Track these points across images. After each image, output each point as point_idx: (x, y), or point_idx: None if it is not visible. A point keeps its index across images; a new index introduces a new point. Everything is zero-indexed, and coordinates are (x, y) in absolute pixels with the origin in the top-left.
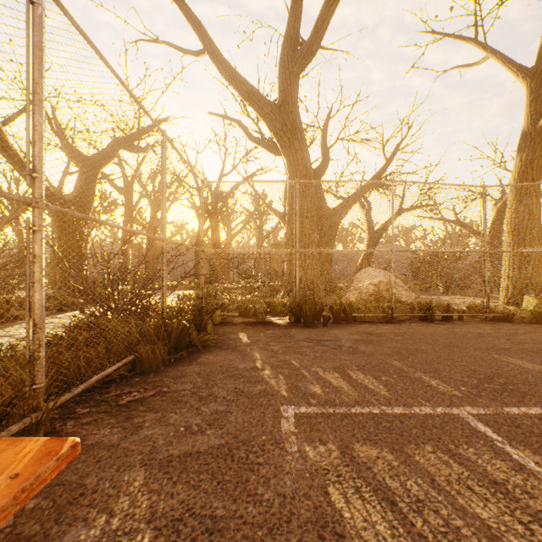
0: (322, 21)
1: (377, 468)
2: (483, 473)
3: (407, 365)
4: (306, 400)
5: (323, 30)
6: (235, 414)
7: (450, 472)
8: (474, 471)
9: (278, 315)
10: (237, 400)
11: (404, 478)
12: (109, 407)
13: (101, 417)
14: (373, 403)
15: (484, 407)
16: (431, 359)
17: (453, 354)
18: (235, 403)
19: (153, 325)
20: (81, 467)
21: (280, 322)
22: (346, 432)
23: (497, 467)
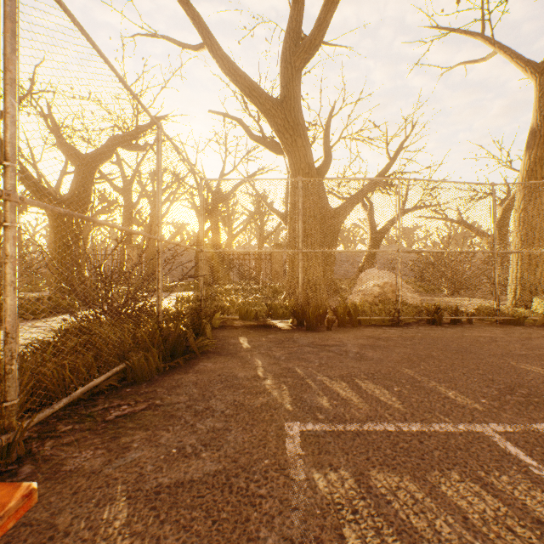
0: (325, 14)
1: (398, 502)
2: (523, 509)
3: (420, 373)
4: (312, 415)
5: (326, 22)
6: (234, 432)
7: (484, 507)
8: (512, 506)
9: (280, 318)
10: (237, 414)
11: (431, 516)
12: (95, 424)
13: (84, 436)
14: (387, 419)
15: (511, 424)
16: (444, 366)
17: (467, 361)
18: (234, 419)
19: (148, 330)
20: (55, 500)
21: (282, 325)
22: (360, 455)
23: (538, 501)
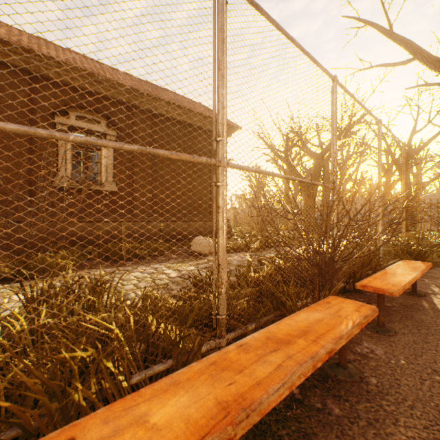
0: None
1: None
2: None
3: None
4: None
5: None
6: None
7: None
8: None
9: None
10: None
11: None
12: None
13: None
14: None
15: None
16: None
17: None
18: None
19: (399, 248)
20: None
21: None
22: None
23: None
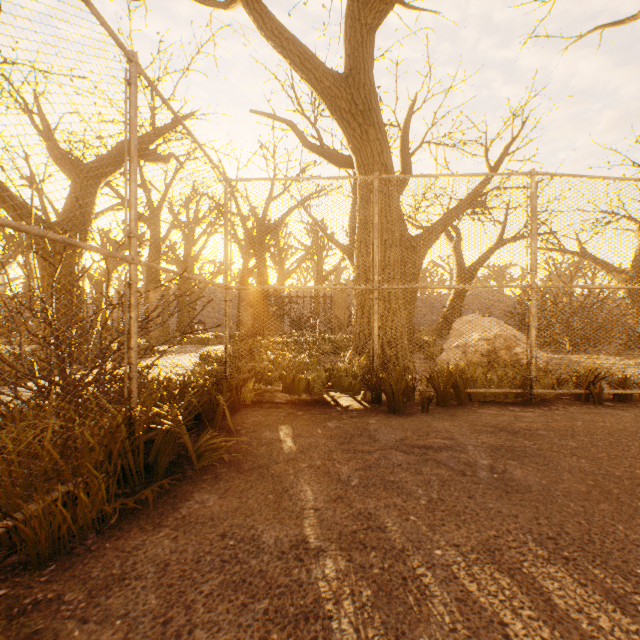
0: None
1: None
2: None
3: None
4: None
5: None
6: None
7: None
8: None
9: (345, 392)
10: None
11: None
12: None
13: None
14: None
15: None
16: None
17: None
18: None
19: (101, 428)
20: None
21: (349, 401)
22: None
23: None
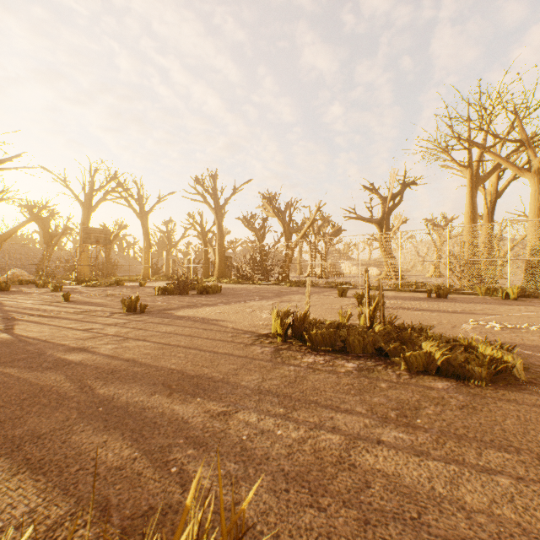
0: None
1: None
2: None
3: None
4: None
5: None
6: None
7: None
8: None
9: None
10: None
11: None
12: None
13: None
14: None
15: None
16: None
17: None
18: None
19: None
20: None
21: None
22: None
23: None
